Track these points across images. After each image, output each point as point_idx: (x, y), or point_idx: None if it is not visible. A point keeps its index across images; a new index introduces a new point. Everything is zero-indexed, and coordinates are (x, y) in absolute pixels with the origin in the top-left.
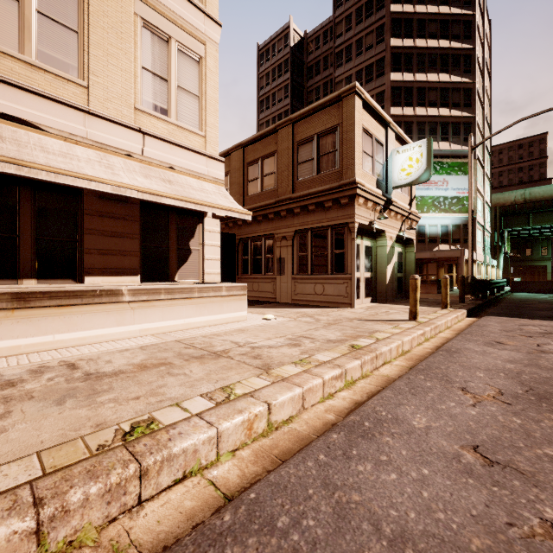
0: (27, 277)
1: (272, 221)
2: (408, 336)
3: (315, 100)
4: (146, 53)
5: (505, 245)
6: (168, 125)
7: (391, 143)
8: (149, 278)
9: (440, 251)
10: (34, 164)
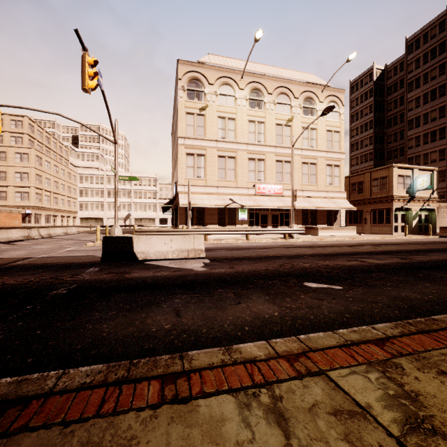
0: (309, 225)
1: (362, 205)
2: (395, 237)
3: (393, 109)
4: (327, 171)
5: None
6: (332, 187)
7: (416, 174)
8: (328, 225)
9: None
10: (318, 207)
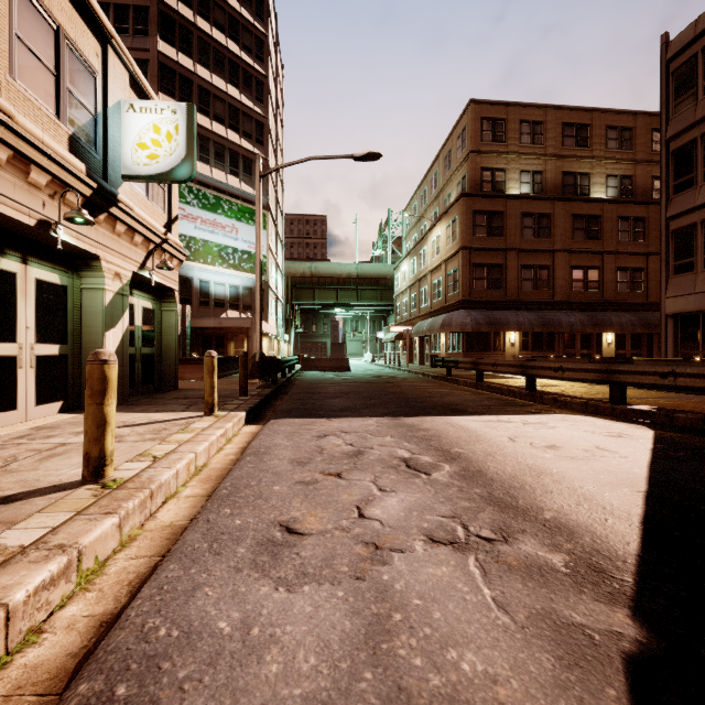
0: None
1: None
2: None
3: None
4: None
5: (296, 319)
6: None
7: (120, 86)
8: None
9: (227, 319)
10: None
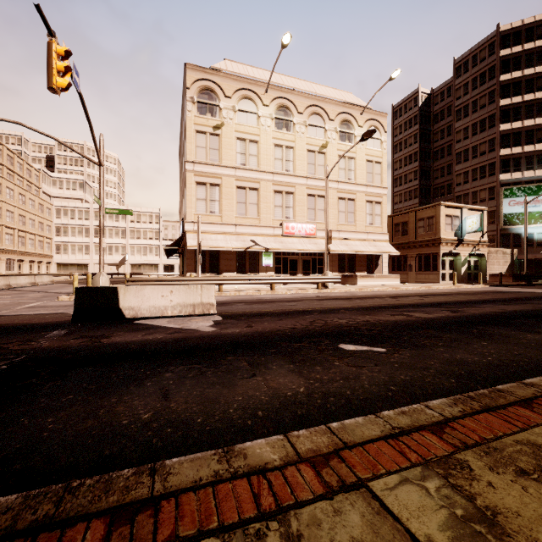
0: (346, 272)
1: (406, 249)
2: (442, 286)
3: (440, 139)
4: (367, 209)
5: None
6: (372, 227)
7: (465, 214)
8: (368, 273)
9: (539, 254)
10: (357, 251)
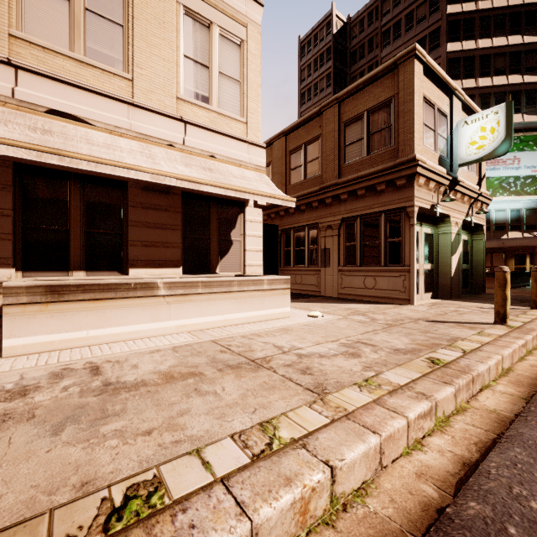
0: (76, 269)
1: (316, 210)
2: (507, 348)
3: None
4: (188, 41)
5: None
6: (209, 113)
7: (457, 114)
8: (191, 270)
9: (510, 240)
10: (75, 154)
